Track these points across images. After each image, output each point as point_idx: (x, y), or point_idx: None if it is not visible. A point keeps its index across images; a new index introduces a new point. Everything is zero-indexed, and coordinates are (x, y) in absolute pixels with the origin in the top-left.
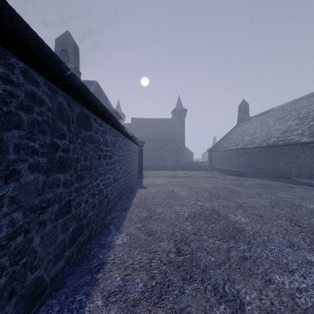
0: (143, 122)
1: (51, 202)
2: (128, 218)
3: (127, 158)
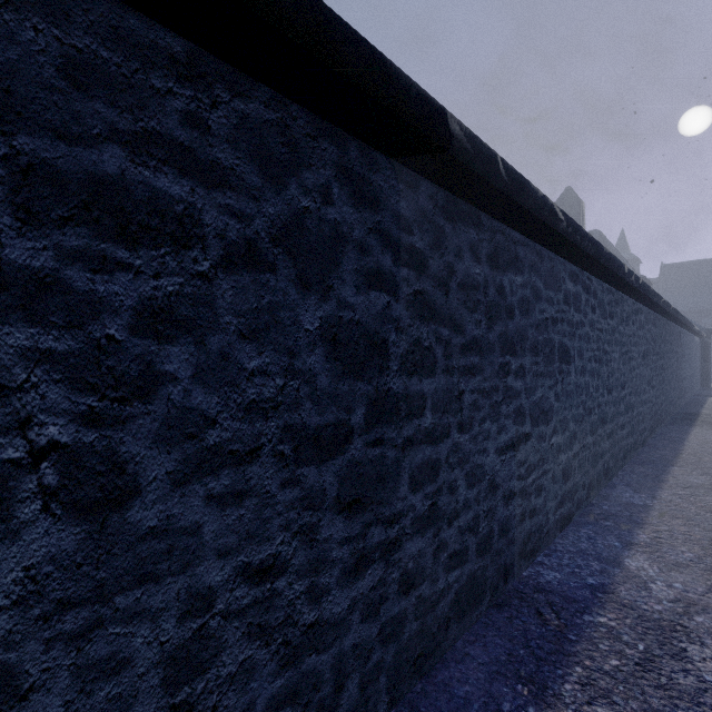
0: (700, 271)
1: (676, 374)
2: (708, 406)
3: (691, 357)
